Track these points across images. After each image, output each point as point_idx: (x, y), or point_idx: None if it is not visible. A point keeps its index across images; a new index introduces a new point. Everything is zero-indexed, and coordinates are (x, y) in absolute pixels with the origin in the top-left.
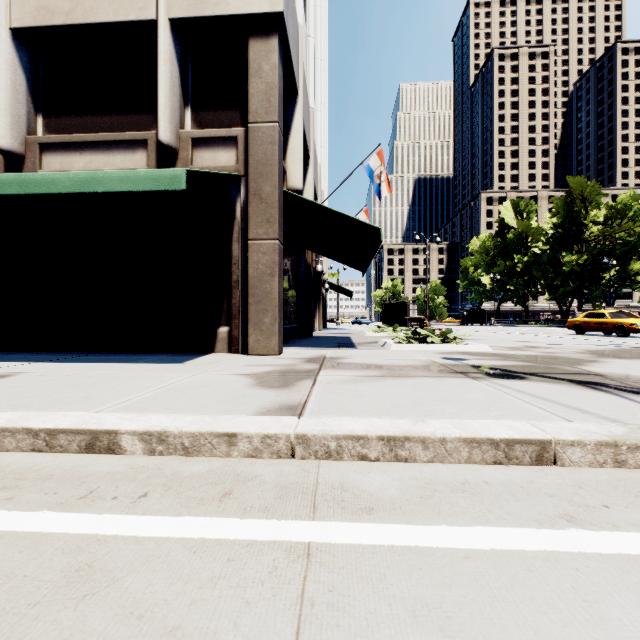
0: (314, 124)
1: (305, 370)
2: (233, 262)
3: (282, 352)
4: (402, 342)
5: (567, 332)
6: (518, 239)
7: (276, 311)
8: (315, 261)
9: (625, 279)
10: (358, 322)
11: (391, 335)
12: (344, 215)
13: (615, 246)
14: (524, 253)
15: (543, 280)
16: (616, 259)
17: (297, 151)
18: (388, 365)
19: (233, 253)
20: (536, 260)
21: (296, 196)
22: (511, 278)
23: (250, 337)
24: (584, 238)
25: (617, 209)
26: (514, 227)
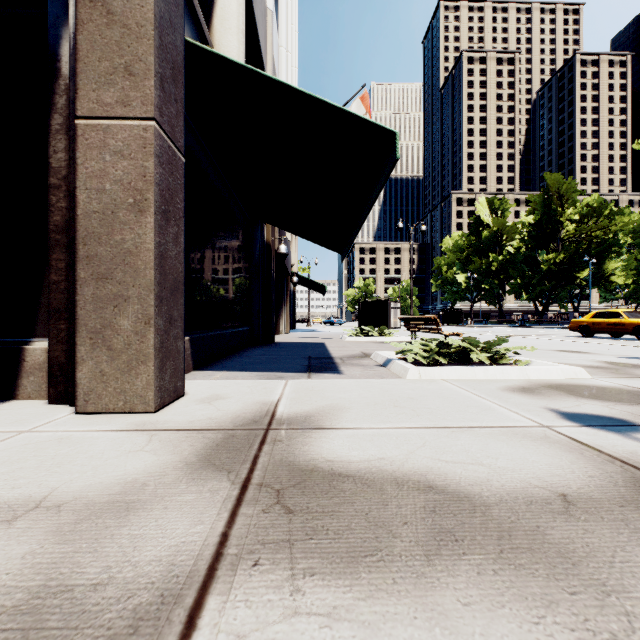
0: (277, 60)
1: (99, 632)
2: (53, 182)
3: (179, 395)
4: (423, 361)
5: (564, 334)
6: (493, 237)
7: (149, 300)
8: (277, 241)
9: (599, 279)
10: (330, 322)
11: (378, 340)
12: (319, 103)
13: (591, 245)
14: (499, 252)
15: (520, 279)
16: (592, 258)
17: (233, 14)
18: (488, 491)
19: (53, 160)
20: (511, 259)
21: (218, 59)
22: (486, 277)
23: (81, 366)
24: (560, 236)
25: (593, 207)
26: (489, 225)
